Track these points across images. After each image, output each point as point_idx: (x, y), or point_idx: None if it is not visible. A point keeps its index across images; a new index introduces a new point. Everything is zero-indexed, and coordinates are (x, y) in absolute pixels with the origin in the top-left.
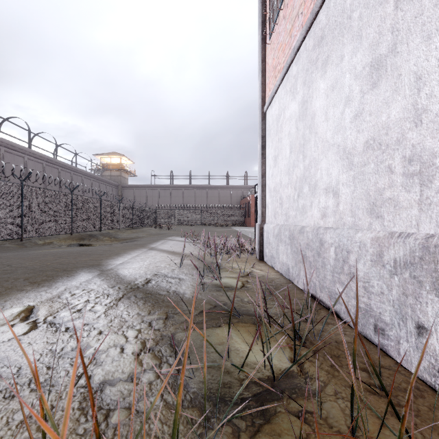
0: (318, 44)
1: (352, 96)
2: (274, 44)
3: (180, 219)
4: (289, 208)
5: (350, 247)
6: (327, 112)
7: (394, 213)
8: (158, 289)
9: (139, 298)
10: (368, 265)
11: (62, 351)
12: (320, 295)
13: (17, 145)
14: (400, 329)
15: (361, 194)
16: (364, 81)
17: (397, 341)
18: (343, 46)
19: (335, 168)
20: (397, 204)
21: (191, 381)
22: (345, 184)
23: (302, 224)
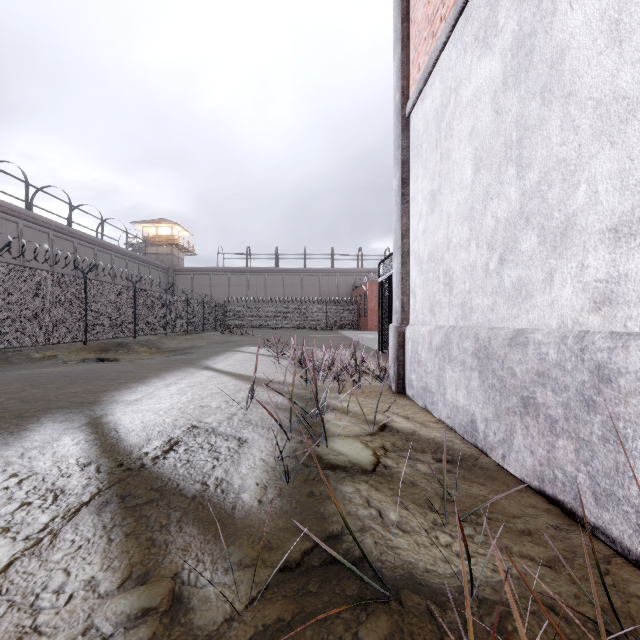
0: None
1: None
2: None
3: (261, 320)
4: (473, 292)
5: None
6: (621, 19)
7: None
8: (182, 476)
9: (125, 510)
10: None
11: None
12: (597, 514)
13: (6, 203)
14: None
15: None
16: None
17: None
18: None
19: None
20: None
21: None
22: None
23: (516, 325)
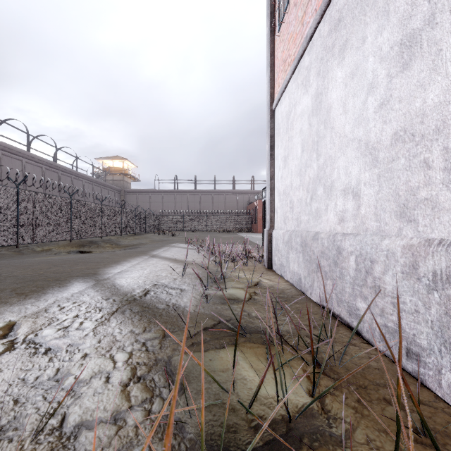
0: (335, 28)
1: (377, 82)
2: (284, 35)
3: (185, 225)
4: (301, 213)
5: (374, 257)
6: (346, 104)
7: (431, 216)
8: (156, 302)
9: (135, 313)
10: (398, 277)
11: (36, 380)
12: (338, 309)
13: (15, 147)
14: (442, 356)
15: (388, 195)
16: (392, 63)
17: (437, 370)
18: (366, 26)
19: (356, 166)
20: (436, 205)
21: (188, 422)
22: (368, 183)
23: (316, 230)
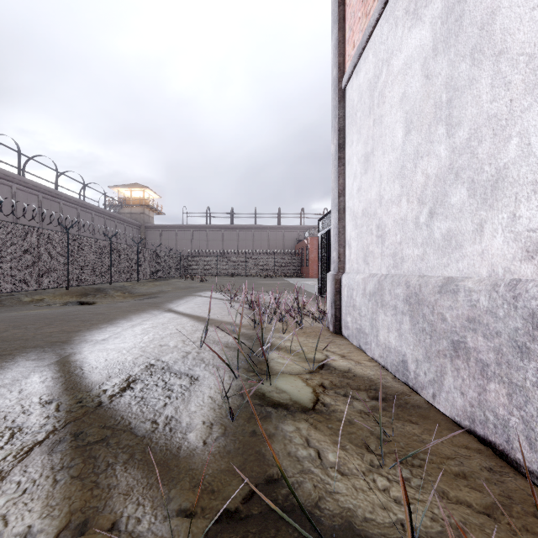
0: None
1: None
2: None
3: (219, 269)
4: (404, 243)
5: None
6: None
7: None
8: (134, 414)
9: (76, 450)
10: None
11: None
12: (532, 458)
13: (2, 170)
14: None
15: None
16: None
17: None
18: None
19: None
20: None
21: None
22: None
23: (446, 273)
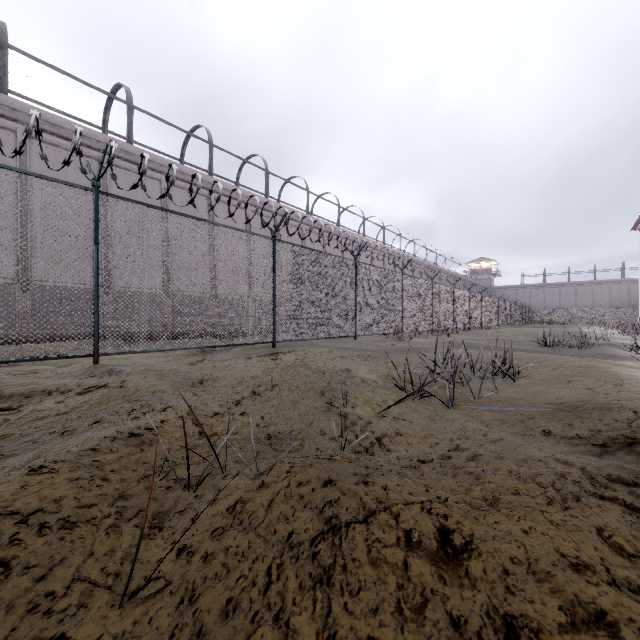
0: None
1: None
2: None
3: (560, 318)
4: None
5: None
6: None
7: None
8: None
9: None
10: None
11: None
12: None
13: (458, 275)
14: None
15: None
16: None
17: None
18: None
19: None
20: None
21: None
22: None
23: None
